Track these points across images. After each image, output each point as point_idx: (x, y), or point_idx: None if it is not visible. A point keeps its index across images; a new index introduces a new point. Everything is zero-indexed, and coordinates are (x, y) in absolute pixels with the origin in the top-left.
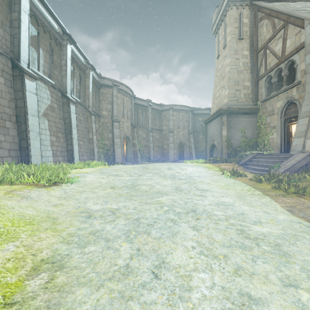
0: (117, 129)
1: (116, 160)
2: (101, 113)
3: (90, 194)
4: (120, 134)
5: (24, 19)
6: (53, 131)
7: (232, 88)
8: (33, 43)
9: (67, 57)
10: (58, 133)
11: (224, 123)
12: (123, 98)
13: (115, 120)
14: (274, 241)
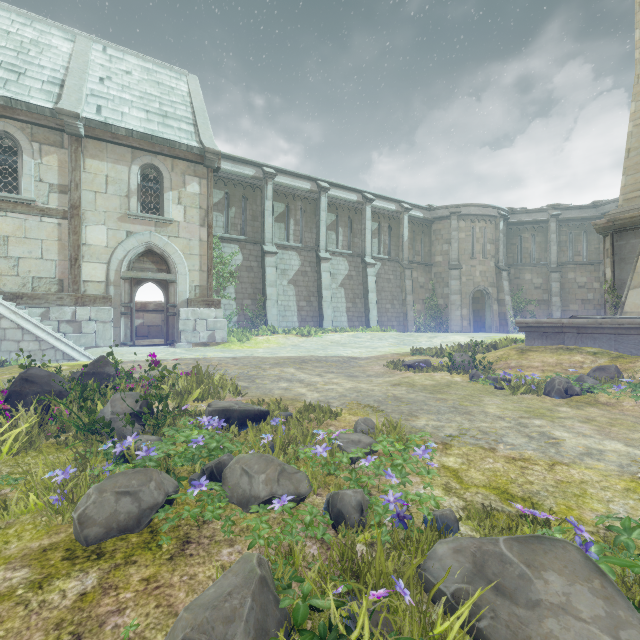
0: (456, 280)
1: (450, 327)
2: (433, 259)
3: (313, 342)
4: (460, 288)
5: (323, 217)
6: (349, 298)
7: (636, 171)
8: (332, 228)
9: (366, 220)
10: (356, 299)
11: (606, 253)
12: (473, 226)
13: (451, 268)
14: (310, 352)
